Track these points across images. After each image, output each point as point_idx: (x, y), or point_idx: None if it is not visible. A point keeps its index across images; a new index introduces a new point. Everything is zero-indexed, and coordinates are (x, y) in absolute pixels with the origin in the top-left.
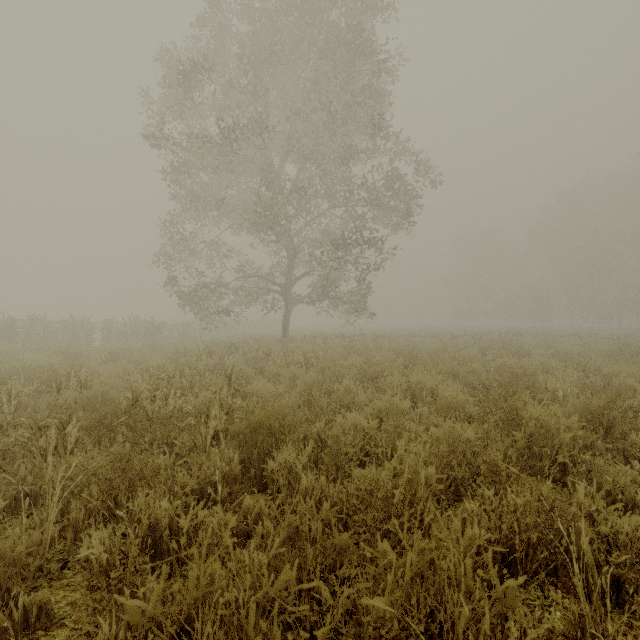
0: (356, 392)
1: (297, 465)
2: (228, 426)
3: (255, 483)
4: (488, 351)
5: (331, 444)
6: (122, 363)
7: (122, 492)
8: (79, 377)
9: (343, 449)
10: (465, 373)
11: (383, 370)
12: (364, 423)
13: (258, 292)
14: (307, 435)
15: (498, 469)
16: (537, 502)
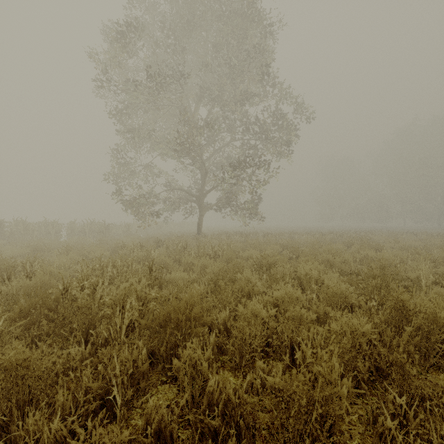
0: (254, 280)
1: (202, 364)
2: (139, 320)
3: (164, 375)
4: (351, 245)
5: (235, 335)
6: (72, 255)
7: (14, 404)
8: (26, 268)
9: (246, 340)
10: (339, 263)
11: (274, 261)
12: (264, 313)
13: (180, 201)
14: (213, 323)
15: (406, 372)
16: (442, 403)
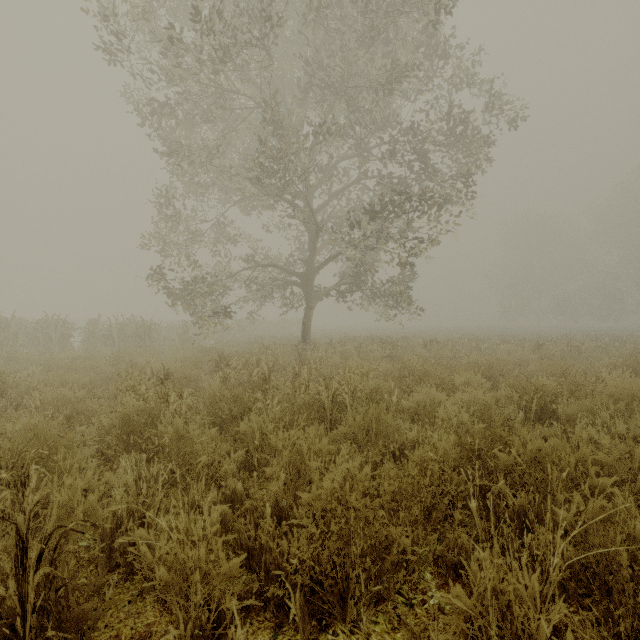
0: None
1: None
2: None
3: None
4: (635, 371)
5: None
6: None
7: None
8: None
9: None
10: None
11: (540, 456)
12: None
13: (271, 284)
14: None
15: None
16: None
